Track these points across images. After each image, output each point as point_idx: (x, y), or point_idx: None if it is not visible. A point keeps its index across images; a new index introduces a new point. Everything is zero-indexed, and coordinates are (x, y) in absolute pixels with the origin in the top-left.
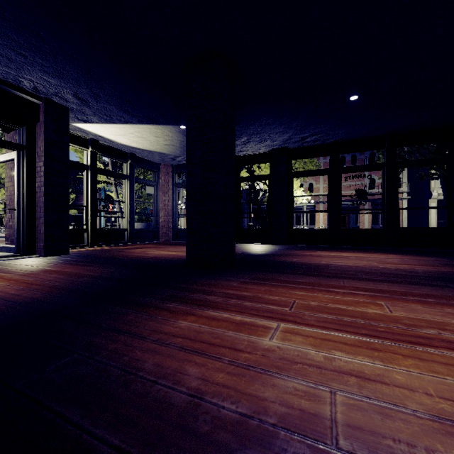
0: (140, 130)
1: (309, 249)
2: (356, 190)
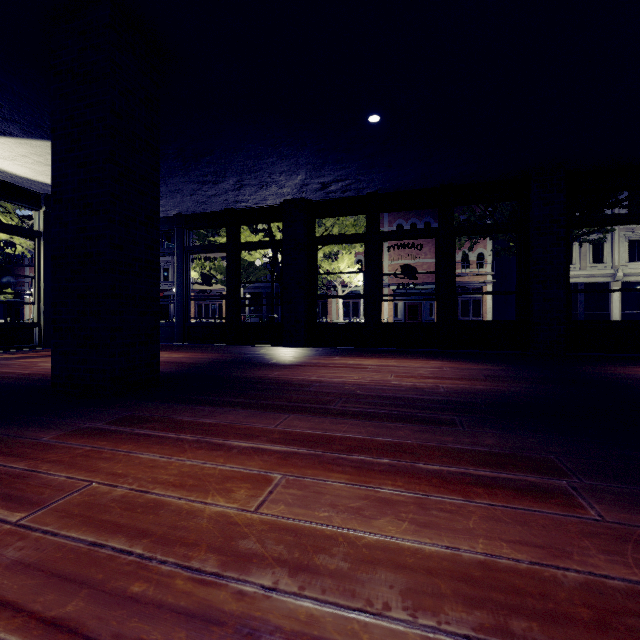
0: (37, 150)
1: (329, 353)
2: (402, 266)
